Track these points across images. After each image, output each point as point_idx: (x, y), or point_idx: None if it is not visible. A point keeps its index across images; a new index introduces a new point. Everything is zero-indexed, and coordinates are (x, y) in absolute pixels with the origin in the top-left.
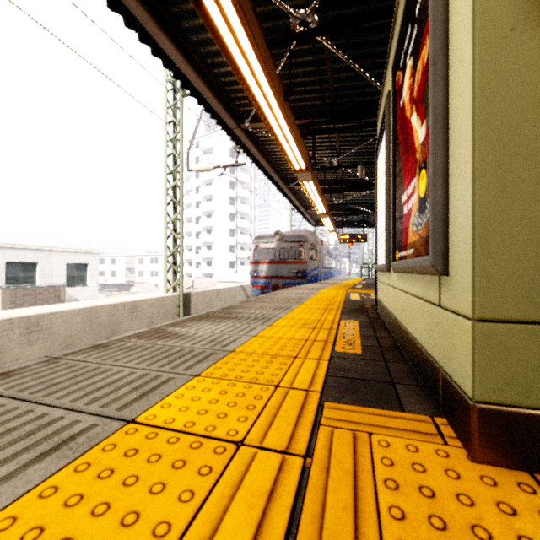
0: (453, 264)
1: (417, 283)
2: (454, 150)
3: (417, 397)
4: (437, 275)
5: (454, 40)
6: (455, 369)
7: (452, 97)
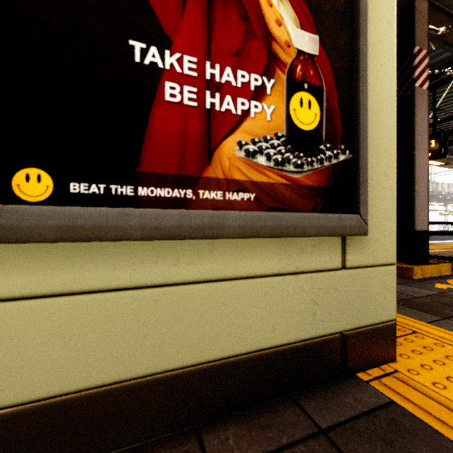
0: (371, 225)
1: (253, 252)
2: (373, 128)
3: (336, 397)
4: (360, 235)
5: (373, 36)
6: (374, 313)
7: (370, 80)
